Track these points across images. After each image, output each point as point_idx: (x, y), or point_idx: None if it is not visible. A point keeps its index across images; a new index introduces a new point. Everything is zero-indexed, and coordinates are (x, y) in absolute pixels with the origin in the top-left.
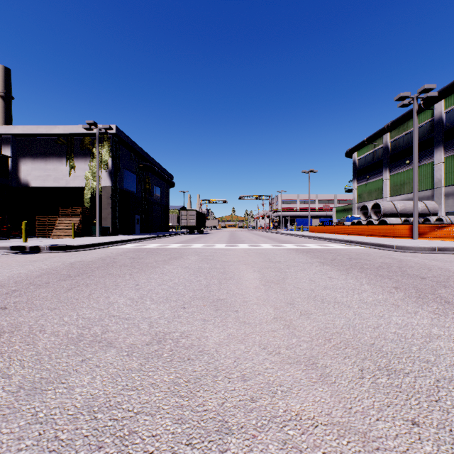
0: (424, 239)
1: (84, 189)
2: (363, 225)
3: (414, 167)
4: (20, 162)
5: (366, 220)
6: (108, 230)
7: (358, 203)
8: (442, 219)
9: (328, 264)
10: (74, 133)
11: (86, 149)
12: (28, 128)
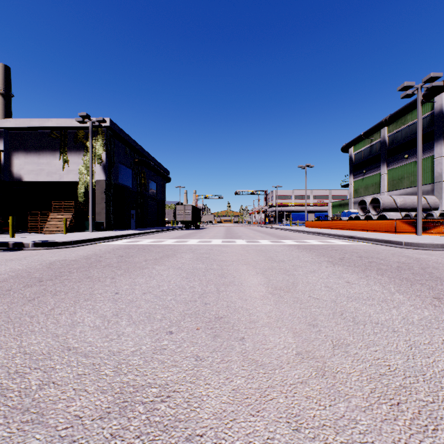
0: (428, 234)
1: (78, 184)
2: (362, 220)
3: (418, 160)
4: (13, 156)
5: (364, 215)
6: (102, 225)
7: (354, 198)
8: None
9: (339, 264)
10: (67, 127)
11: (79, 143)
12: (20, 121)
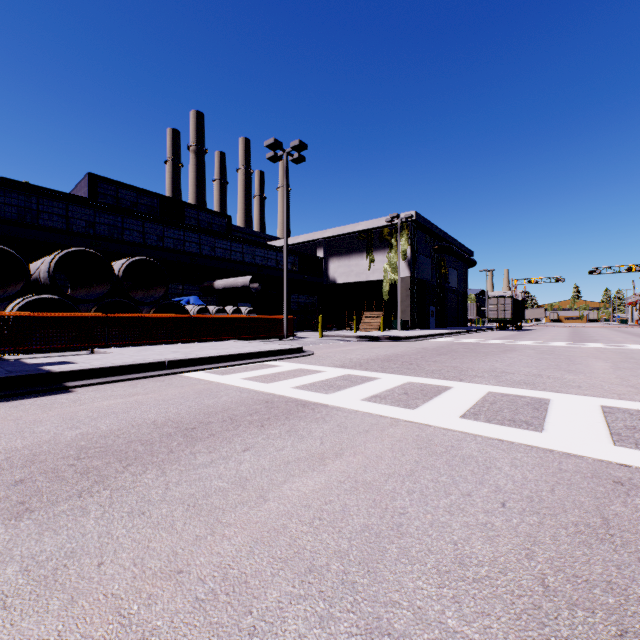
0: None
1: (379, 282)
2: None
3: None
4: (329, 262)
5: None
6: (407, 323)
7: None
8: None
9: None
10: (374, 227)
11: (384, 241)
12: (336, 230)
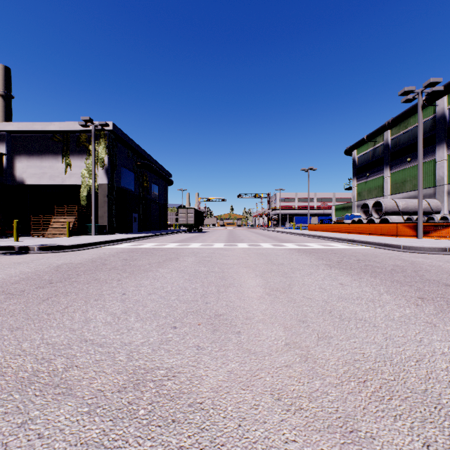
0: (429, 238)
1: (80, 187)
2: (365, 223)
3: (419, 164)
4: (15, 160)
5: (367, 218)
6: (105, 228)
7: (358, 202)
8: (447, 217)
9: (336, 267)
10: (70, 130)
11: (82, 146)
12: (23, 125)
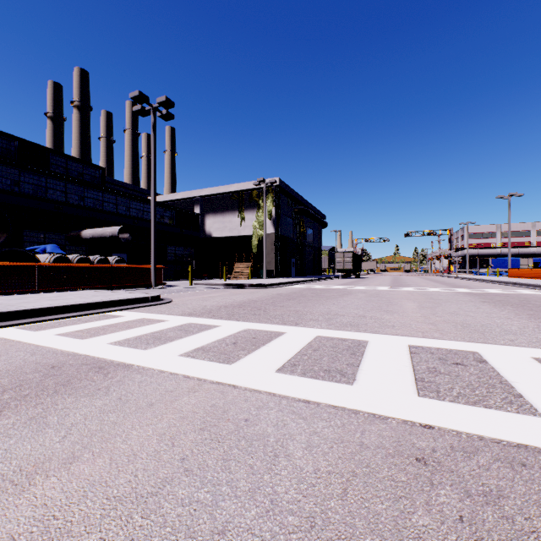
0: None
1: (250, 237)
2: None
3: None
4: (205, 218)
5: None
6: (272, 273)
7: None
8: None
9: (489, 302)
10: (244, 189)
11: (253, 201)
12: (211, 190)
